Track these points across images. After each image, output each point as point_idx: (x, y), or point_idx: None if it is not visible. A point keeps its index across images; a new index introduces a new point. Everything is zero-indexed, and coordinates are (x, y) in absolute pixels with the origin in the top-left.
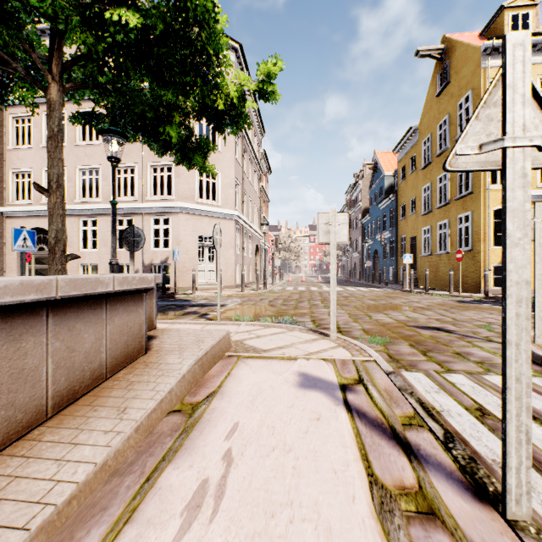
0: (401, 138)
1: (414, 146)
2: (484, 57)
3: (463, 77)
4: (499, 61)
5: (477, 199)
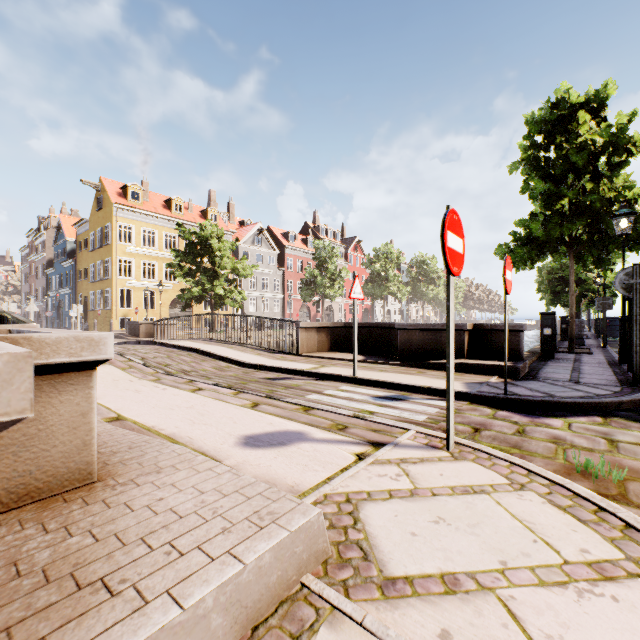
0: (78, 221)
1: (87, 232)
2: (115, 210)
3: (108, 212)
4: (123, 214)
5: (112, 282)
